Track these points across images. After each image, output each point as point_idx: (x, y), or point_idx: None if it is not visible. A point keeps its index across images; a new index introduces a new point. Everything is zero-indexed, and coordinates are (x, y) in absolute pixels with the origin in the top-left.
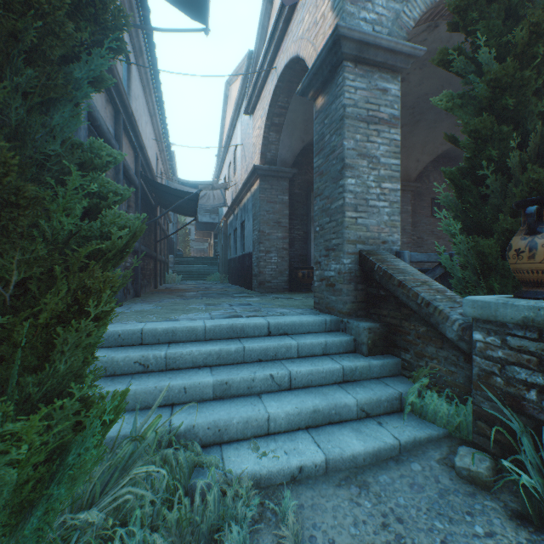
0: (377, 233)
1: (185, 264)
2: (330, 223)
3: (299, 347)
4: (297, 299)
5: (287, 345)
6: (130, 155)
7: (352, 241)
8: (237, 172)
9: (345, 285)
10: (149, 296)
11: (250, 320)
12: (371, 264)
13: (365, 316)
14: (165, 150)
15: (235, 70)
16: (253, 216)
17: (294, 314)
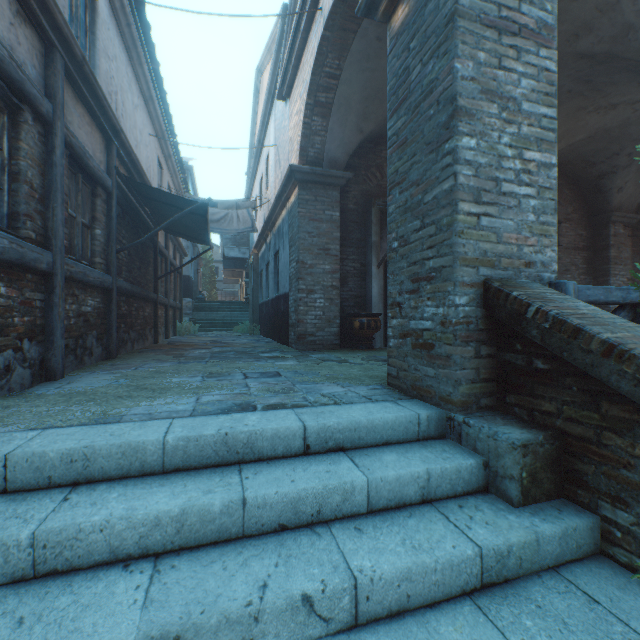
0: (516, 246)
1: (207, 310)
2: (422, 229)
3: (371, 488)
4: (355, 363)
5: (345, 487)
6: (93, 138)
7: (470, 261)
8: (270, 185)
9: (458, 347)
10: (130, 356)
11: (267, 418)
12: (515, 306)
13: (495, 408)
14: (172, 155)
15: (266, 47)
16: (290, 241)
17: (355, 401)
